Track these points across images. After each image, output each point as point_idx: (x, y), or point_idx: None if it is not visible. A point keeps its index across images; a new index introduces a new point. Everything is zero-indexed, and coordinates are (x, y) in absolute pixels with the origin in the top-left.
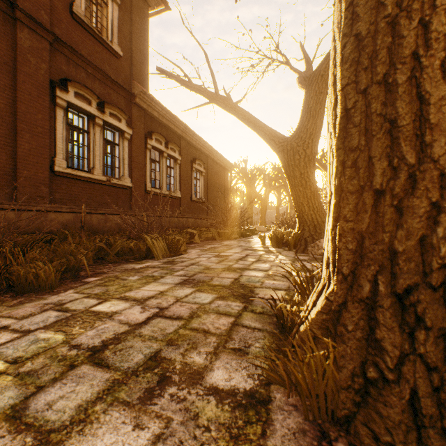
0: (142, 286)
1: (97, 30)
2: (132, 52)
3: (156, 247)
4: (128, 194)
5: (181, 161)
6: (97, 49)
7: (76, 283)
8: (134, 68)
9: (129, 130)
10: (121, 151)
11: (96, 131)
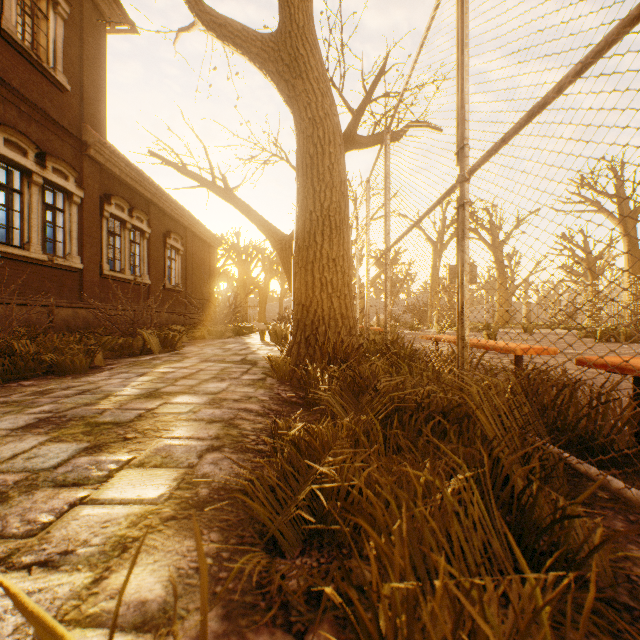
0: (172, 364)
1: (36, 54)
2: (82, 84)
3: (152, 342)
4: (77, 278)
5: (151, 234)
6: (34, 78)
7: (101, 369)
8: (87, 107)
9: (79, 192)
10: (67, 220)
11: (33, 192)
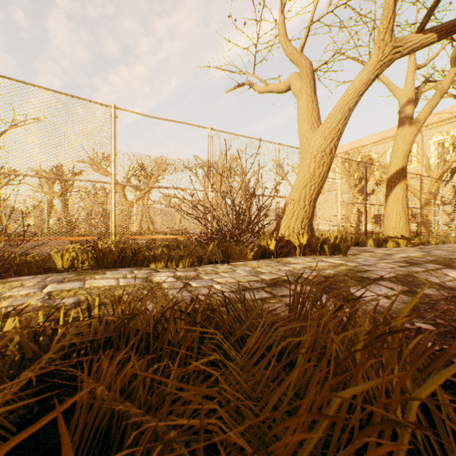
0: None
1: None
2: None
3: None
4: None
5: None
6: None
7: None
8: None
9: None
10: None
11: None
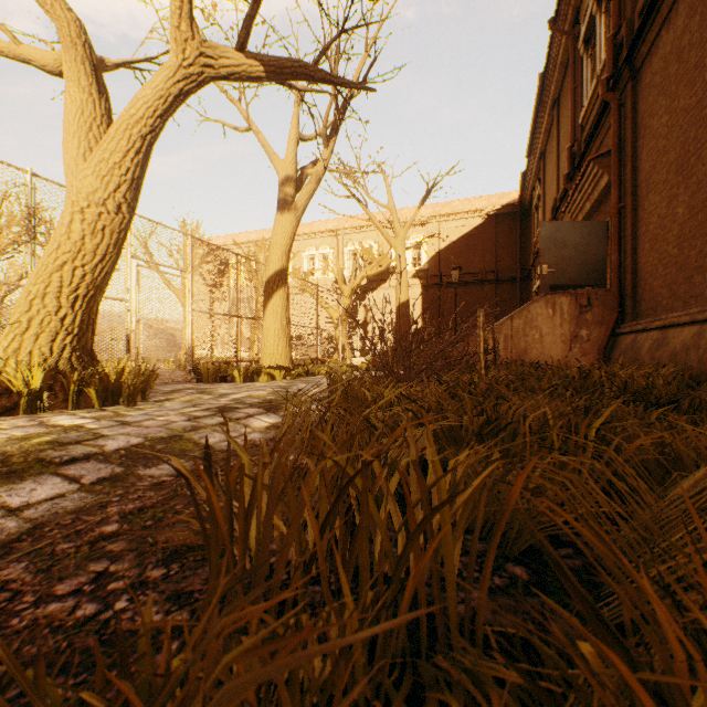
0: None
1: None
2: None
3: None
4: None
5: None
6: None
7: None
8: None
9: None
10: None
11: None
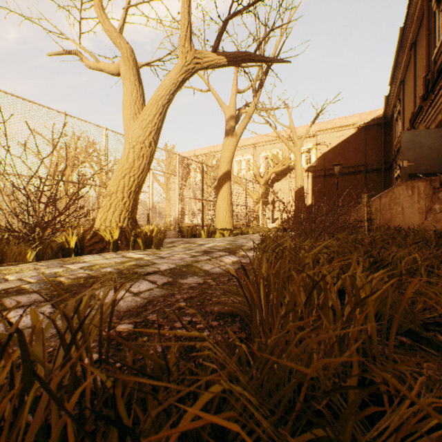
0: None
1: None
2: None
3: None
4: None
5: None
6: None
7: None
8: None
9: None
10: None
11: None
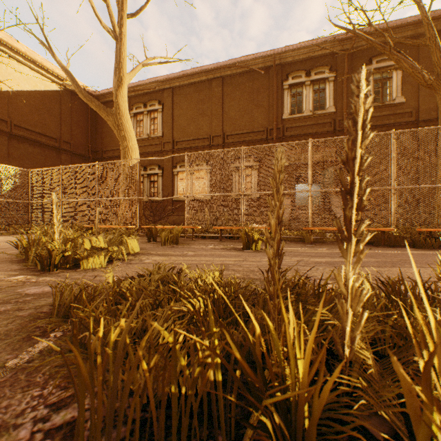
0: None
1: None
2: None
3: None
4: None
5: None
6: None
7: None
8: None
9: None
10: None
11: None
